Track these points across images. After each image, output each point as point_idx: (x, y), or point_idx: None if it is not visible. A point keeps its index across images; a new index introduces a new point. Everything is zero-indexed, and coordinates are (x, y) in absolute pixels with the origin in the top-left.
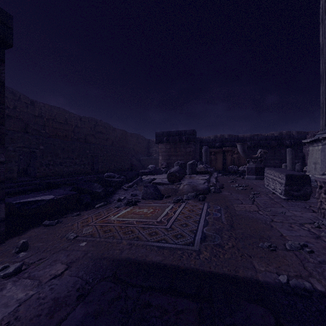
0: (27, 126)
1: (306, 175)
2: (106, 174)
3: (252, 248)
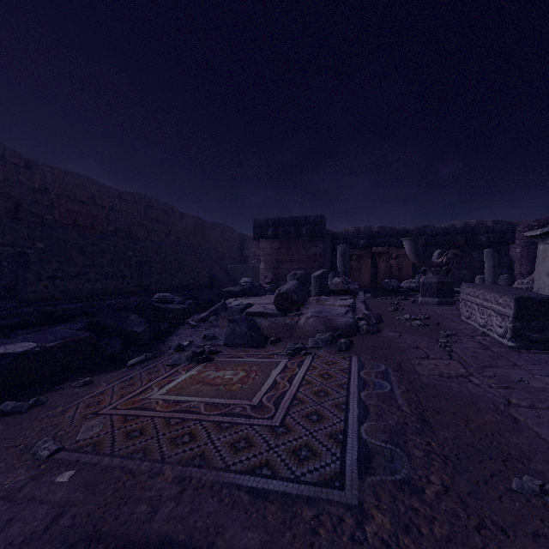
0: (19, 206)
1: None
2: (157, 296)
3: (498, 498)
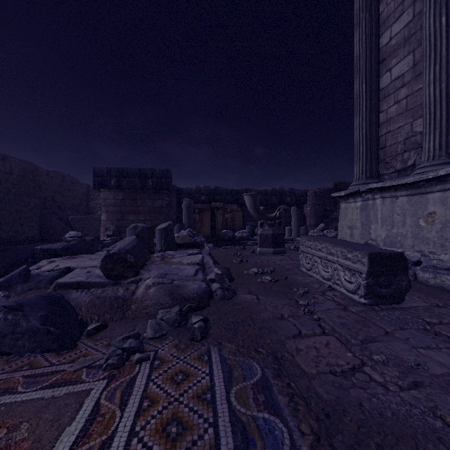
0: None
1: (401, 254)
2: None
3: None
